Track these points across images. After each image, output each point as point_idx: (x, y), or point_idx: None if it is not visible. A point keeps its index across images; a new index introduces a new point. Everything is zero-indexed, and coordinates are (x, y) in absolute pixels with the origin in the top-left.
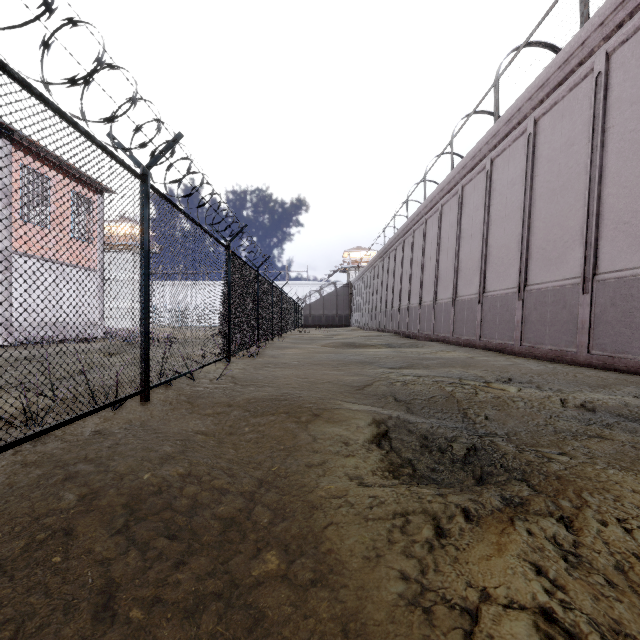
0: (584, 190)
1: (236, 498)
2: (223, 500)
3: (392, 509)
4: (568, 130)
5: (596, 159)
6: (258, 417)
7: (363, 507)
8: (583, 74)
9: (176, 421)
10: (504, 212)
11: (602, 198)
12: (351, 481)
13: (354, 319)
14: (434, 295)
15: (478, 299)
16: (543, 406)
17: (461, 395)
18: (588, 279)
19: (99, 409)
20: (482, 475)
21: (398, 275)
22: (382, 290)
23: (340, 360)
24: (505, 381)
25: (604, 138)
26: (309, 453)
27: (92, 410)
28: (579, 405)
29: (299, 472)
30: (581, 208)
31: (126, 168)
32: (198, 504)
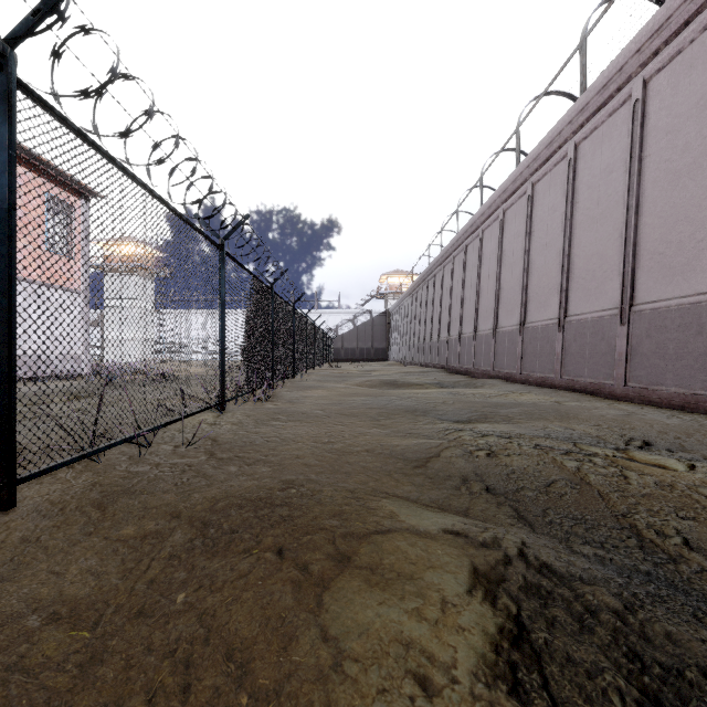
0: None
1: None
2: None
3: None
4: (701, 85)
5: None
6: (216, 559)
7: None
8: None
9: (45, 562)
10: (596, 210)
11: None
12: None
13: (392, 352)
14: (494, 322)
15: (557, 325)
16: None
17: (600, 481)
18: None
19: None
20: None
21: (446, 299)
22: (426, 318)
23: (381, 407)
24: (642, 446)
25: None
26: None
27: None
28: None
29: None
30: None
31: None
32: None
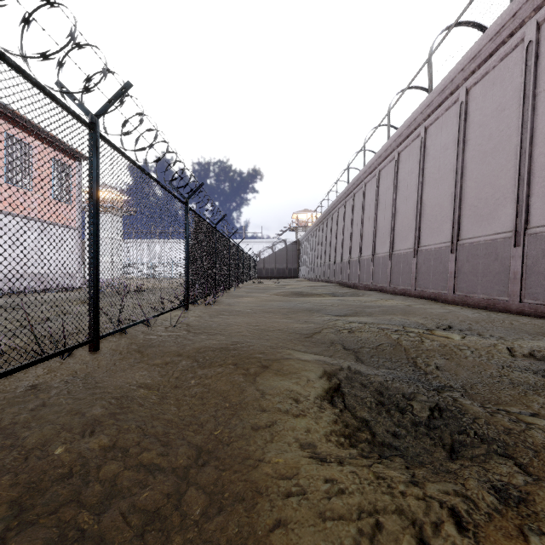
0: (515, 151)
1: (166, 477)
2: (149, 481)
3: (356, 505)
4: (499, 97)
5: (527, 122)
6: (206, 368)
7: (318, 498)
8: (514, 44)
9: (122, 372)
10: (437, 174)
11: (533, 157)
12: (302, 450)
13: (302, 271)
14: (372, 250)
15: (413, 253)
16: (491, 355)
17: (407, 343)
18: (520, 233)
19: (35, 362)
20: (453, 445)
21: (340, 233)
22: (326, 246)
23: (290, 308)
24: (446, 328)
25: (535, 102)
26: (256, 412)
27: (25, 364)
28: (528, 354)
29: (244, 437)
30: (512, 168)
31: (70, 113)
32: (116, 490)
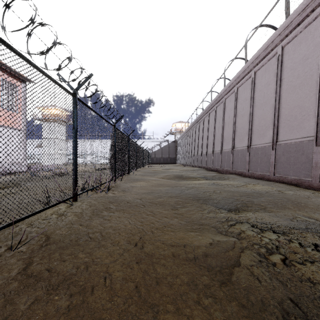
0: None
1: None
2: None
3: None
4: None
5: None
6: None
7: None
8: None
9: None
10: (296, 81)
11: None
12: None
13: (178, 159)
14: (232, 145)
15: (272, 146)
16: None
17: None
18: None
19: None
20: None
21: (205, 134)
22: (195, 143)
23: (177, 196)
24: None
25: None
26: None
27: None
28: None
29: None
30: None
31: None
32: None
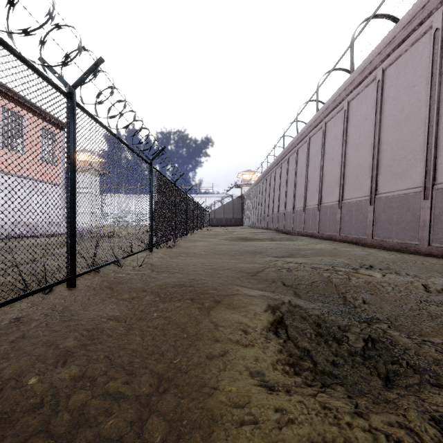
0: (424, 120)
1: (130, 405)
2: (114, 410)
3: (306, 436)
4: (410, 75)
5: (434, 95)
6: (166, 303)
7: (270, 428)
8: (423, 31)
9: (95, 306)
10: (358, 140)
11: (440, 125)
12: (252, 378)
13: (245, 220)
14: (304, 203)
15: (338, 205)
16: (409, 291)
17: (337, 280)
18: (428, 188)
19: (18, 298)
20: (388, 374)
21: (277, 189)
22: (265, 200)
23: (236, 250)
24: (368, 268)
25: (441, 79)
26: (210, 342)
27: (9, 300)
28: (441, 290)
29: (200, 365)
30: (422, 134)
31: (50, 84)
32: (83, 419)
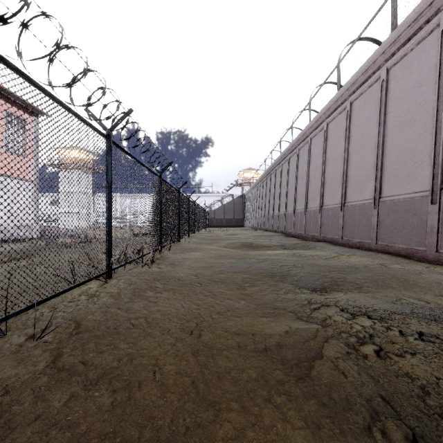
0: None
1: None
2: None
3: None
4: None
5: None
6: None
7: None
8: None
9: None
10: (406, 116)
11: None
12: None
13: (247, 221)
14: (320, 201)
15: (373, 204)
16: None
17: None
18: None
19: None
20: None
21: (284, 186)
22: (270, 199)
23: (244, 271)
24: None
25: None
26: None
27: None
28: None
29: None
30: None
31: None
32: None
